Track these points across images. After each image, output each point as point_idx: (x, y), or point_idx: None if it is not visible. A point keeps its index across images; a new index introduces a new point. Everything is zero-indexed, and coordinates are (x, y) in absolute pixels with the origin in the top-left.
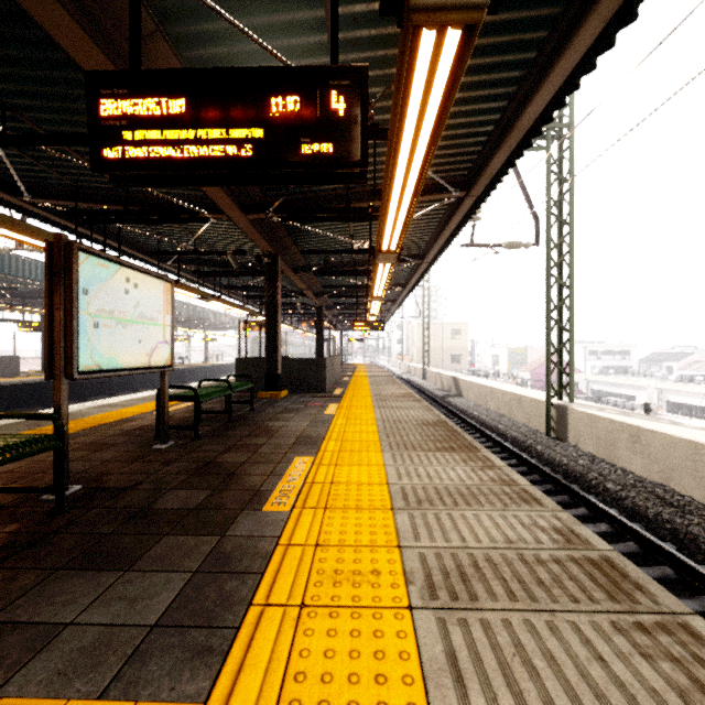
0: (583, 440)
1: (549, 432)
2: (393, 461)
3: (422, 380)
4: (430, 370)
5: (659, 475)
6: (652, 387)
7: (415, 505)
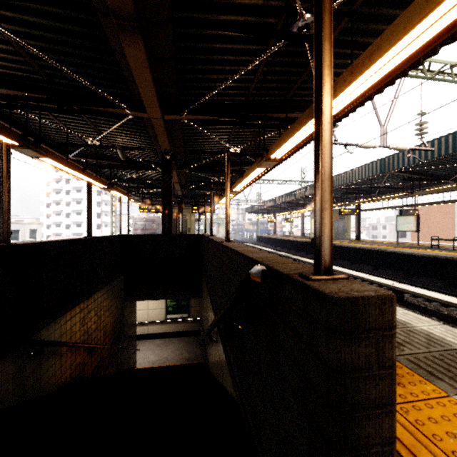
0: None
1: None
2: None
3: None
4: None
5: None
6: None
7: None
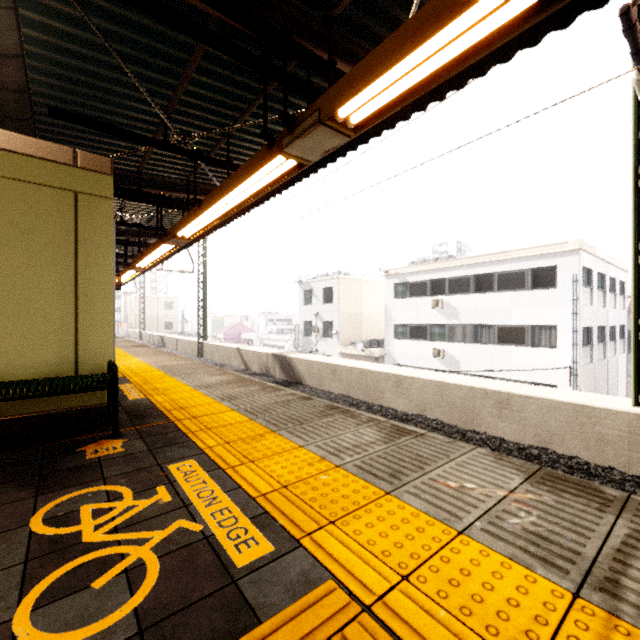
0: (207, 354)
1: (198, 354)
2: (124, 349)
3: (139, 341)
4: (145, 333)
5: (220, 359)
6: (290, 340)
7: (131, 351)
